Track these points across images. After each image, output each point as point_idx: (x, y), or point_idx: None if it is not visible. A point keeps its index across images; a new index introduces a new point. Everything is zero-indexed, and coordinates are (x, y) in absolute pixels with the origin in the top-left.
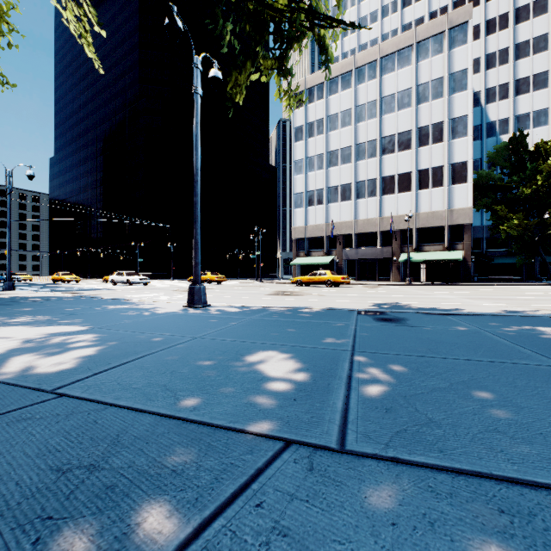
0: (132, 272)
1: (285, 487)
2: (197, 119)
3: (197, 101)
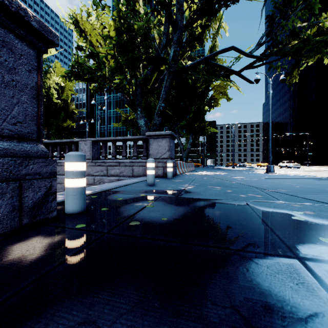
0: (289, 161)
1: (212, 178)
2: (269, 103)
3: (269, 96)
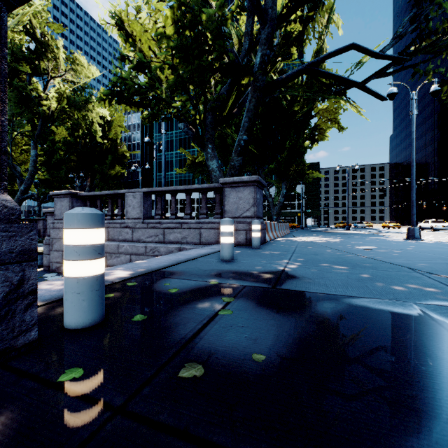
0: (436, 220)
1: (323, 249)
2: (412, 129)
3: (412, 119)
